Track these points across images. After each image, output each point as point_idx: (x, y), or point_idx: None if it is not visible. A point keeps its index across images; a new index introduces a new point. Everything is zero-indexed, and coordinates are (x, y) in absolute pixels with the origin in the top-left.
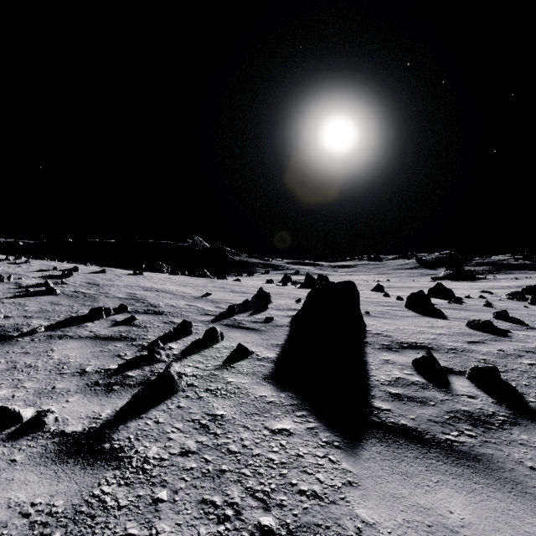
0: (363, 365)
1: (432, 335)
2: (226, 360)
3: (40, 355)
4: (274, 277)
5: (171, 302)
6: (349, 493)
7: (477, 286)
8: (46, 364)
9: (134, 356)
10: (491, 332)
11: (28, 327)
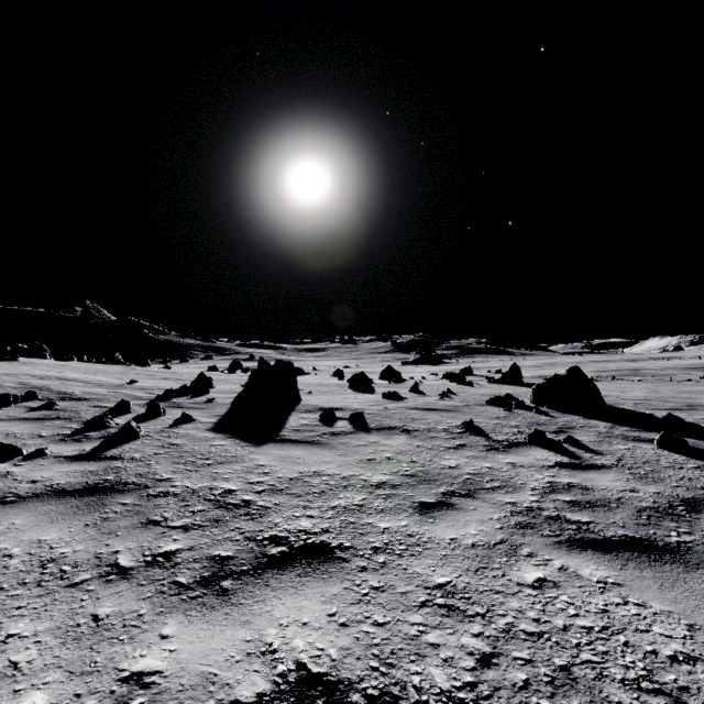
0: (284, 420)
1: (349, 403)
2: (173, 424)
3: None
4: (219, 364)
5: (88, 390)
6: (250, 454)
7: (435, 370)
8: None
9: (82, 427)
10: (394, 399)
11: None
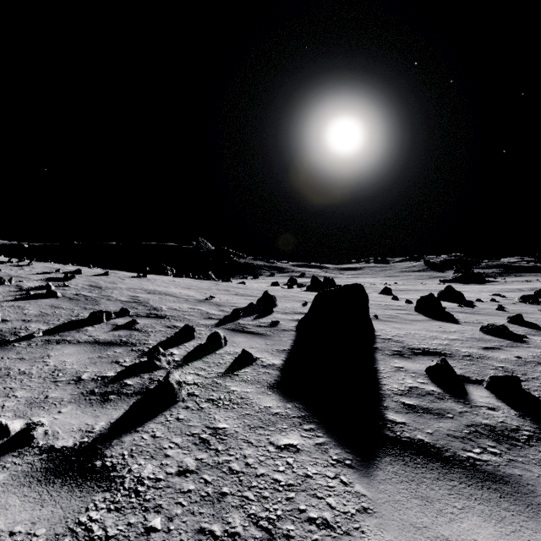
0: (373, 373)
1: (445, 340)
2: (229, 367)
3: (36, 361)
4: (279, 280)
5: (174, 306)
6: (364, 522)
7: (488, 289)
8: (41, 371)
9: (133, 362)
10: (506, 337)
11: (25, 332)
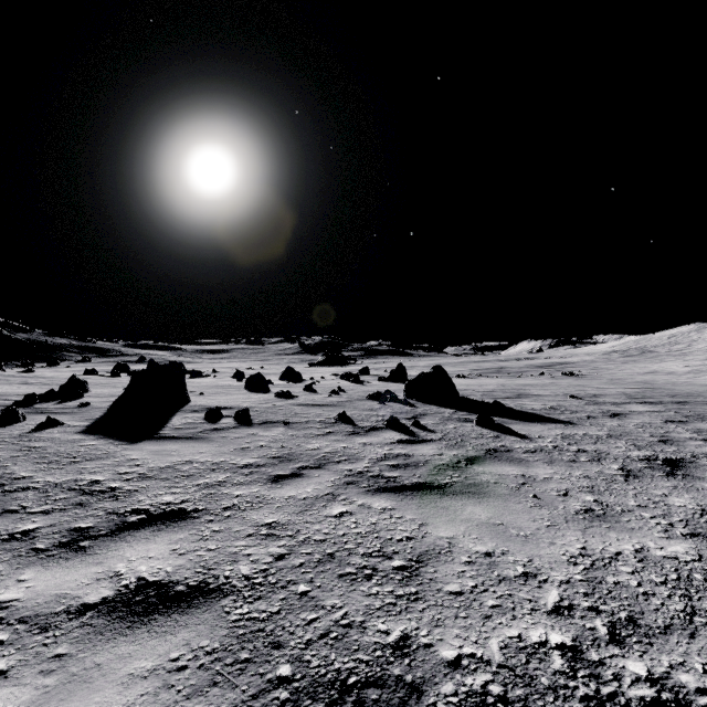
0: (167, 420)
1: (240, 402)
2: (35, 429)
3: None
4: (100, 367)
5: None
6: (124, 451)
7: (338, 371)
8: None
9: None
10: (285, 397)
11: None
